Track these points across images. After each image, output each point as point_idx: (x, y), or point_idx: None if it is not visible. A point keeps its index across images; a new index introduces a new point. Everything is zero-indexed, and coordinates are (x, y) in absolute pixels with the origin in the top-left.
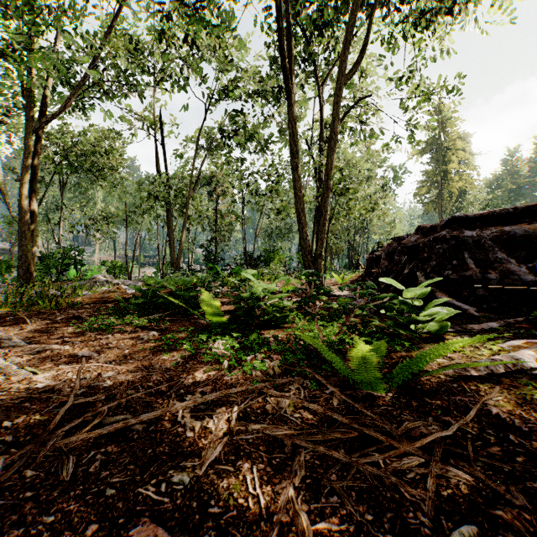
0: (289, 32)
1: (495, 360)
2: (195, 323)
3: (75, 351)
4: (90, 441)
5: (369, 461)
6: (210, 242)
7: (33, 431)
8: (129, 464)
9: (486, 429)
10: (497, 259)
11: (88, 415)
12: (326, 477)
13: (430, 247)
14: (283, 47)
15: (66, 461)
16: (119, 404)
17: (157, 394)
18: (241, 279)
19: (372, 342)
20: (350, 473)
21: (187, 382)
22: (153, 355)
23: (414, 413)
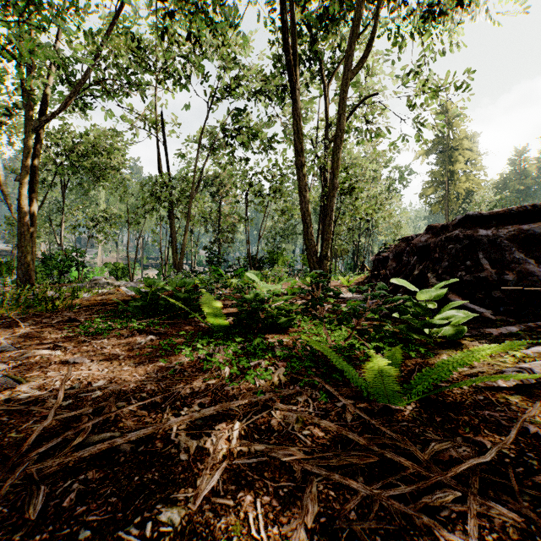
0: (293, 26)
1: (523, 369)
2: (195, 326)
3: (66, 356)
4: (68, 465)
5: (394, 493)
6: (213, 244)
7: (5, 452)
8: (111, 495)
9: (525, 451)
10: (514, 259)
11: (69, 434)
12: (344, 515)
13: (441, 248)
14: (287, 41)
15: (36, 492)
16: (107, 418)
17: (150, 407)
18: (244, 281)
19: (383, 348)
20: (372, 510)
21: (184, 392)
22: (149, 361)
23: (438, 431)
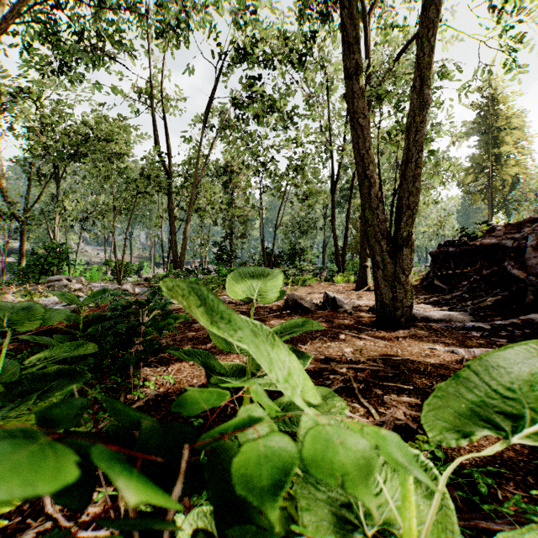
0: None
1: None
2: None
3: None
4: None
5: None
6: (224, 240)
7: None
8: None
9: None
10: None
11: None
12: None
13: None
14: None
15: None
16: None
17: None
18: None
19: None
20: None
21: None
22: None
23: None
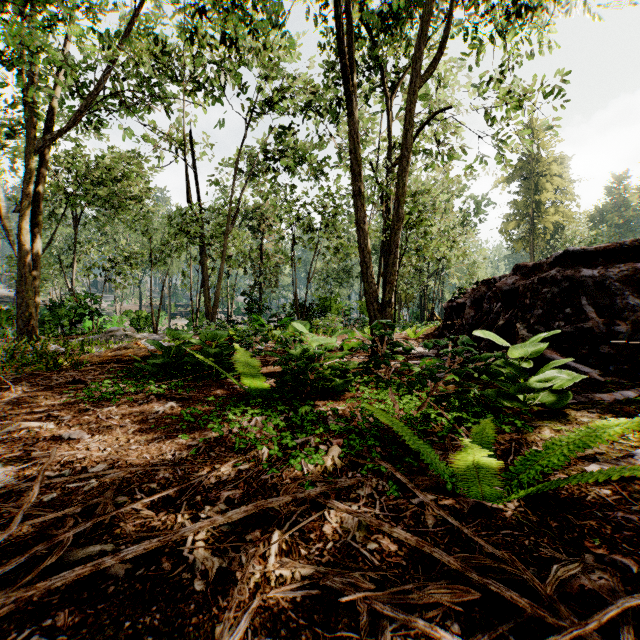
0: (349, 23)
1: None
2: (228, 390)
3: (61, 430)
4: (33, 600)
5: None
6: (253, 289)
7: None
8: None
9: None
10: (627, 306)
11: (39, 550)
12: None
13: (533, 292)
14: (342, 40)
15: None
16: (100, 521)
17: (161, 503)
18: (288, 333)
19: (467, 419)
20: None
21: (208, 482)
22: (166, 437)
23: (557, 543)
